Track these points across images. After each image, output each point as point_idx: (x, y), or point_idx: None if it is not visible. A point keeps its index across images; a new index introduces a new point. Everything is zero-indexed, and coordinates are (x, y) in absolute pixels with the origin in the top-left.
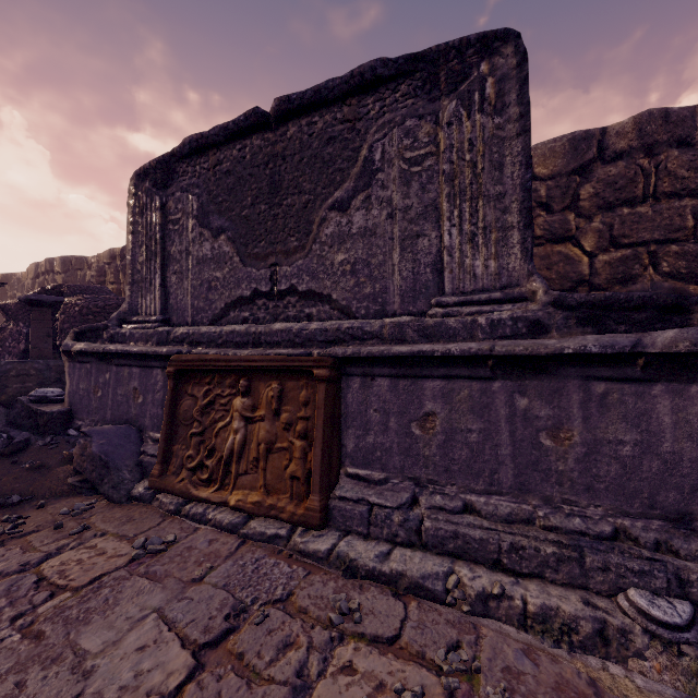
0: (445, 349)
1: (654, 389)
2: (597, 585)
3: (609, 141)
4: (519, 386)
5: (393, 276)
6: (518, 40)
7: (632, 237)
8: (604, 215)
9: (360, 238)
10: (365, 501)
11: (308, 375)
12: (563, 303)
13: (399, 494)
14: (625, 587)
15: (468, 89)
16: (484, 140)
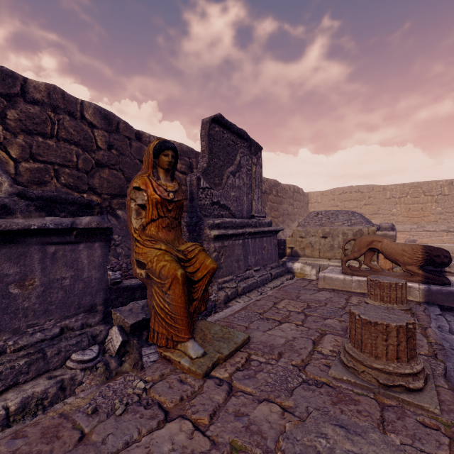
0: None
1: (80, 247)
2: (55, 364)
3: (29, 88)
4: None
5: None
6: None
7: (44, 157)
8: (26, 136)
9: None
10: None
11: None
12: (26, 195)
13: None
14: (70, 355)
15: None
16: None
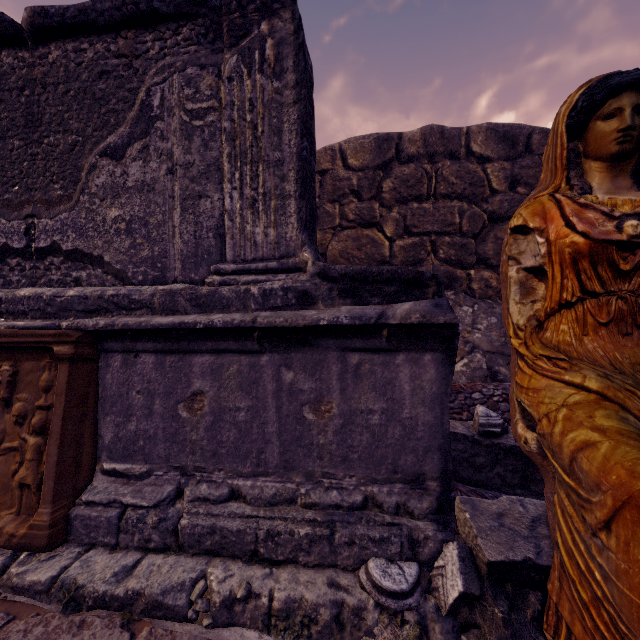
0: (208, 320)
1: (398, 359)
2: (344, 560)
3: (404, 145)
4: (286, 359)
5: (173, 239)
6: (294, 6)
7: (419, 227)
8: (400, 207)
9: (137, 192)
10: (118, 502)
11: (51, 353)
12: (327, 274)
13: (162, 488)
14: (367, 558)
15: (249, 46)
16: (264, 102)
